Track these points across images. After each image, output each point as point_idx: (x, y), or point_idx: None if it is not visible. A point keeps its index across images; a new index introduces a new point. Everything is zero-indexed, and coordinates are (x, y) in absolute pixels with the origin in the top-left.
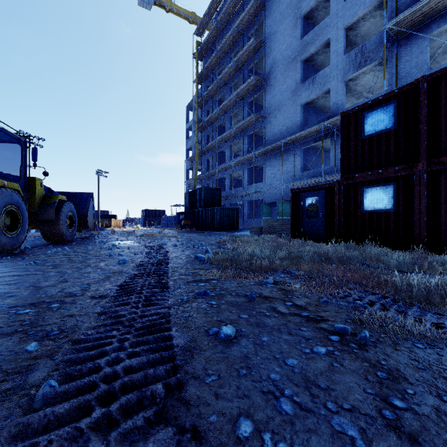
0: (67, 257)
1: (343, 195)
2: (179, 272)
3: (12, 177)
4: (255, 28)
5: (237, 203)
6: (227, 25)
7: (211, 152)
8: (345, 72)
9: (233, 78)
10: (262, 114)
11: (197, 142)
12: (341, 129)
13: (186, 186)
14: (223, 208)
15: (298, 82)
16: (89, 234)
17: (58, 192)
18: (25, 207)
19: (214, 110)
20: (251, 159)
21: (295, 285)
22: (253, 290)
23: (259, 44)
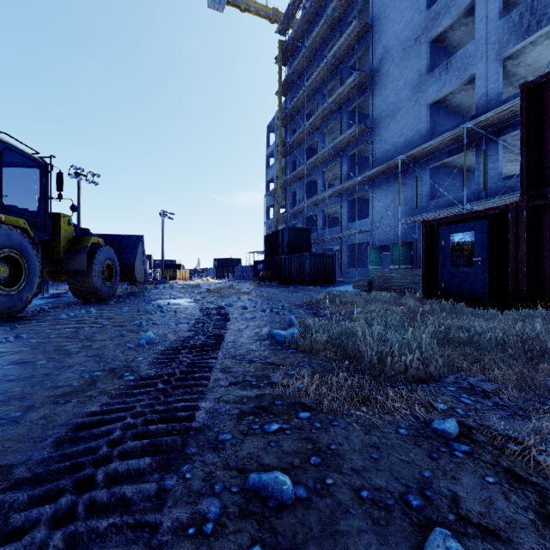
0: (77, 326)
1: (527, 226)
2: (233, 372)
3: (29, 212)
4: (357, 9)
5: (333, 248)
6: (319, 11)
7: (297, 183)
8: (501, 46)
9: (327, 82)
10: (369, 125)
11: (279, 170)
12: (521, 113)
13: (266, 228)
14: (314, 254)
15: (423, 73)
16: (142, 288)
17: (101, 235)
18: (34, 252)
19: (301, 127)
20: (352, 188)
21: (549, 462)
22: (421, 472)
23: (364, 28)
